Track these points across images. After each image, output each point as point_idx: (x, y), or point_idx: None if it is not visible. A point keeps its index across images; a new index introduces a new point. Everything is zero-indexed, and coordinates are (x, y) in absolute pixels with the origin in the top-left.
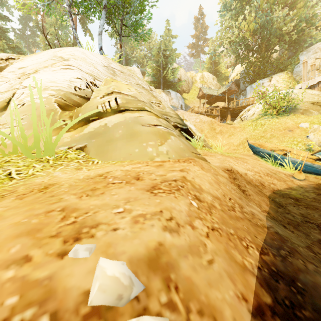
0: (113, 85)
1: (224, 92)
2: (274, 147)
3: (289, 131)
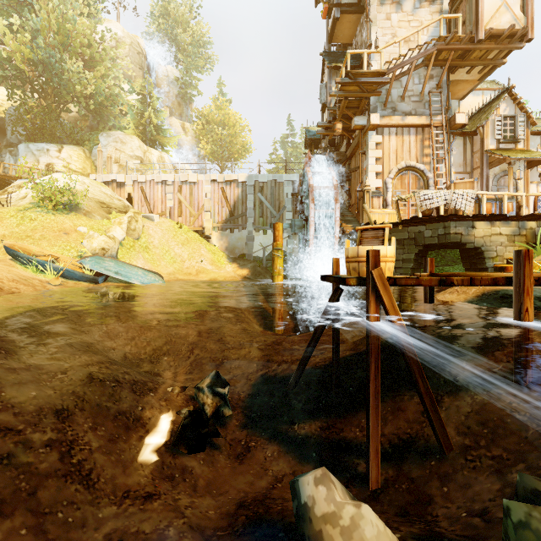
0: None
1: None
2: (40, 252)
3: (65, 234)
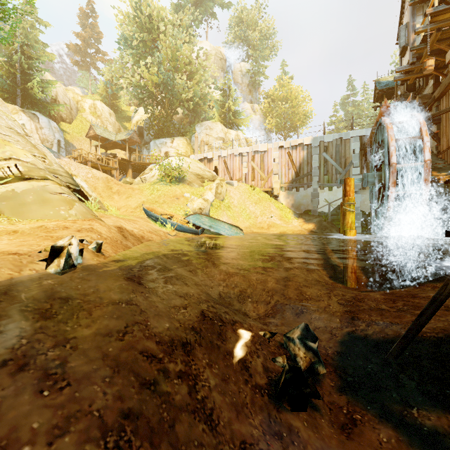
0: (9, 150)
1: (125, 140)
2: (163, 212)
3: (177, 199)
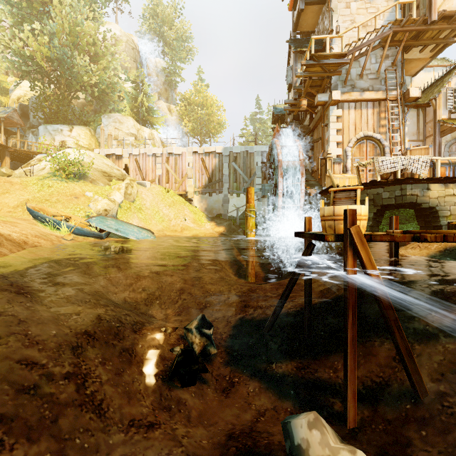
0: None
1: None
2: (56, 213)
3: (75, 198)
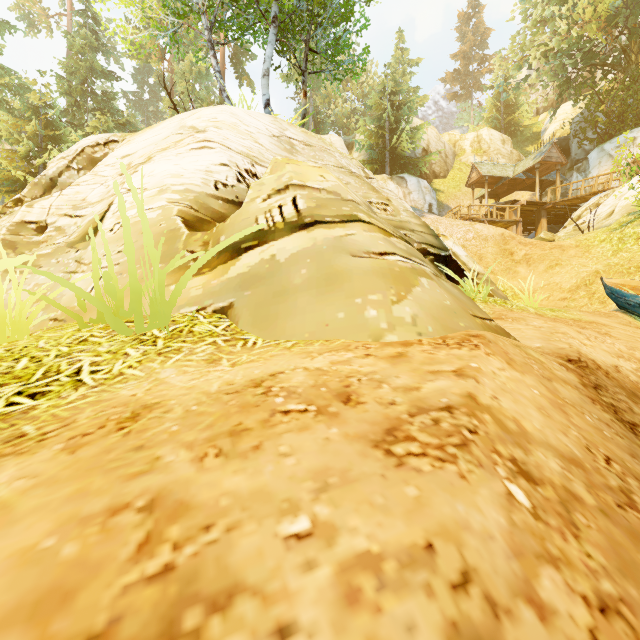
0: (288, 171)
1: (532, 169)
2: None
3: None
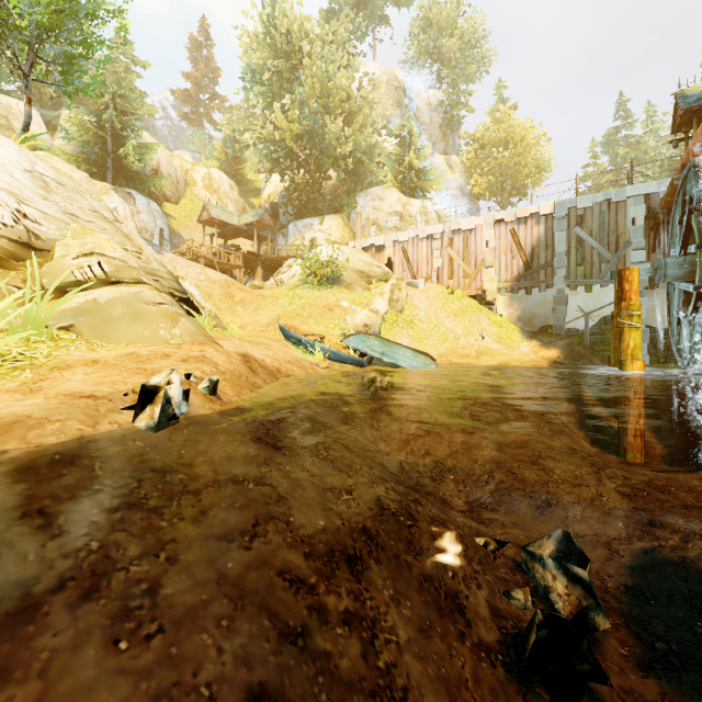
0: (90, 242)
1: (252, 223)
2: (308, 331)
3: (329, 310)
